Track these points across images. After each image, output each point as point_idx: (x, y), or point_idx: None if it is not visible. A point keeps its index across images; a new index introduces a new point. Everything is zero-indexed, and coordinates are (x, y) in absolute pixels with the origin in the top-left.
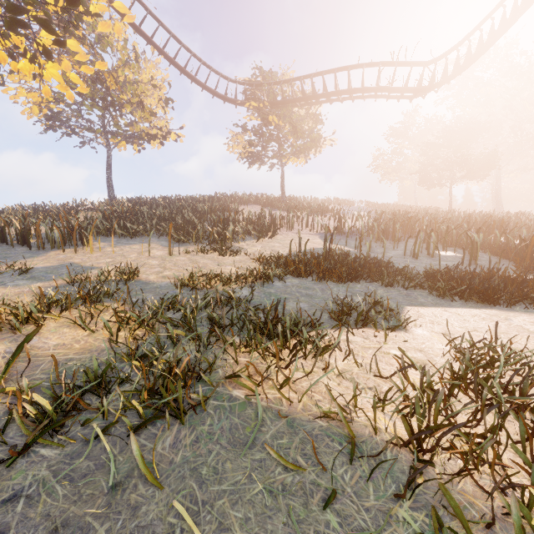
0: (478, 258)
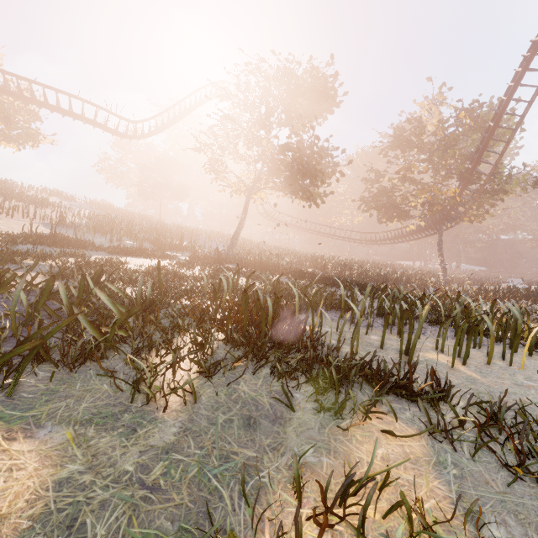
0: (144, 245)
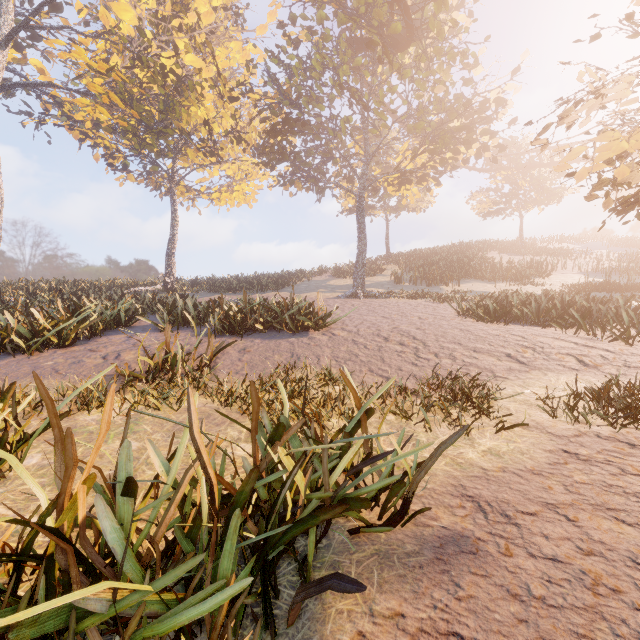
0: None
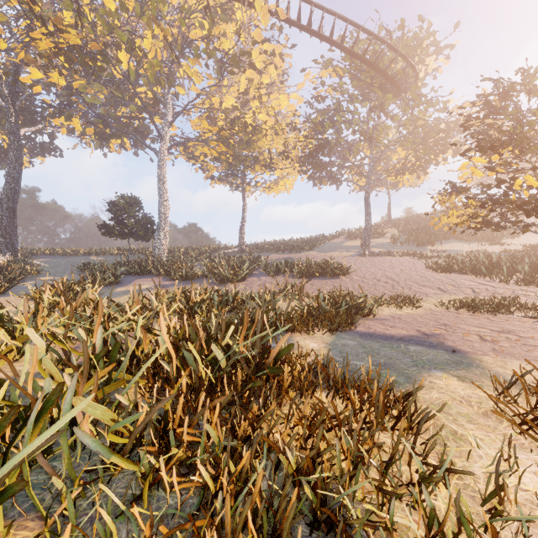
0: None
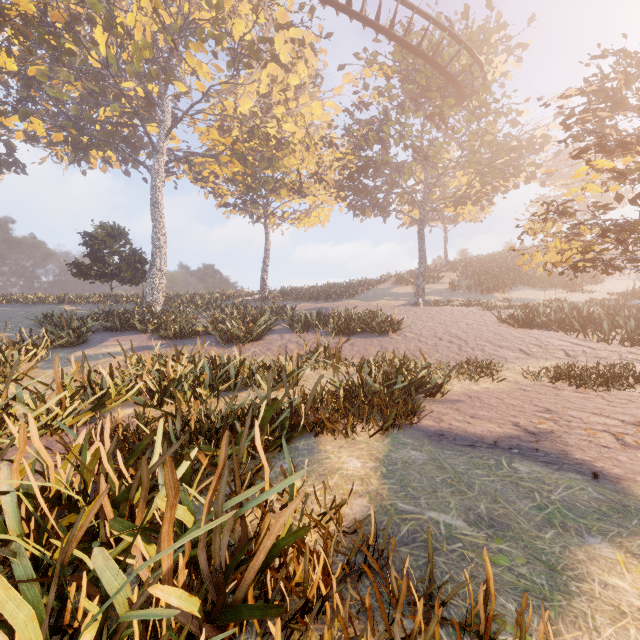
0: None
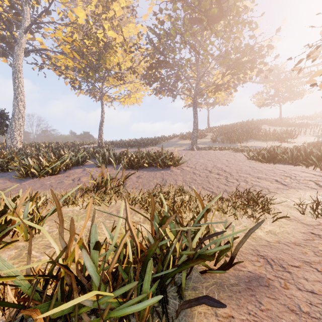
0: None
